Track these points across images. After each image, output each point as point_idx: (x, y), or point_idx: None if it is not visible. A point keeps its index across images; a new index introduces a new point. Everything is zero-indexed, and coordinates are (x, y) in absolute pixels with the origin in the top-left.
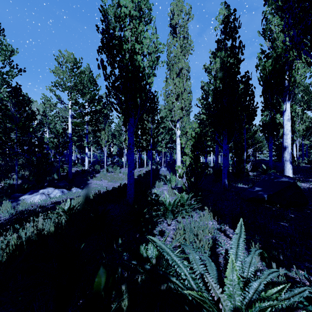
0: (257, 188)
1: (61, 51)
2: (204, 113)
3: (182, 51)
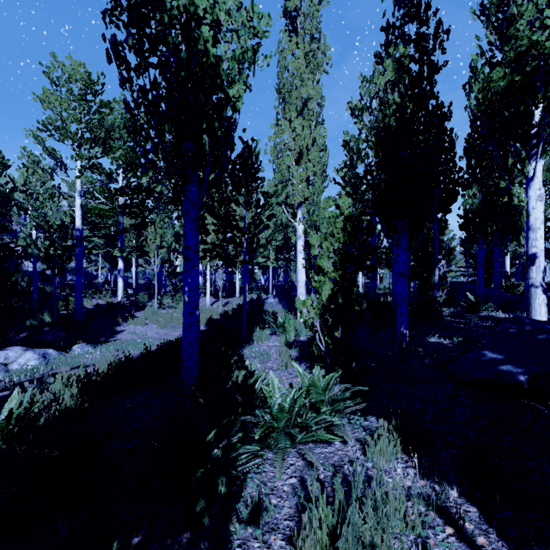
0: (491, 355)
1: (56, 56)
2: (350, 195)
3: (308, 65)
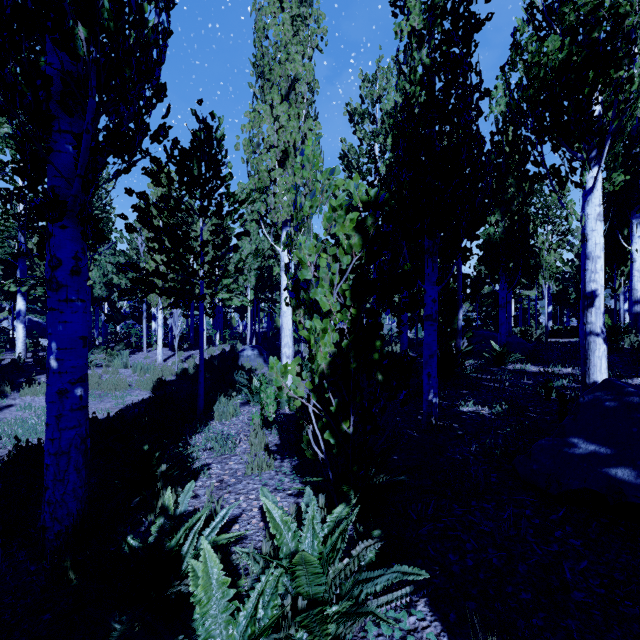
0: (586, 446)
1: None
2: None
3: (296, 34)
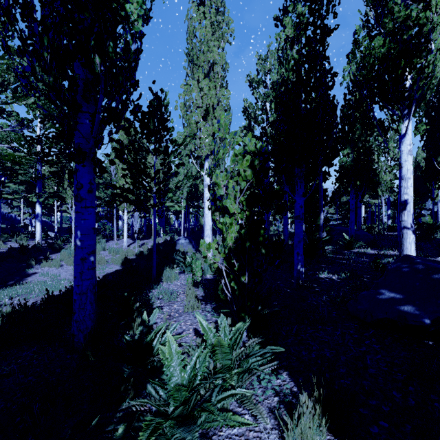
0: (389, 294)
1: None
2: (249, 152)
3: (213, 34)
